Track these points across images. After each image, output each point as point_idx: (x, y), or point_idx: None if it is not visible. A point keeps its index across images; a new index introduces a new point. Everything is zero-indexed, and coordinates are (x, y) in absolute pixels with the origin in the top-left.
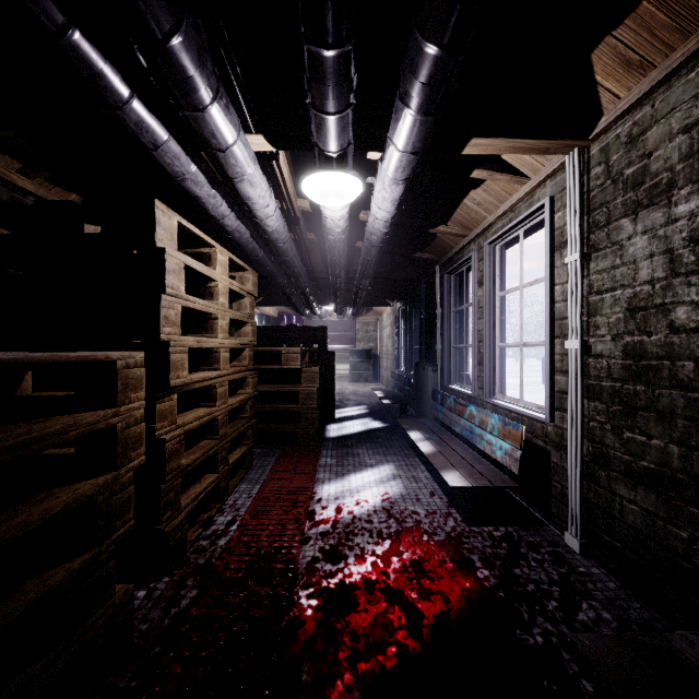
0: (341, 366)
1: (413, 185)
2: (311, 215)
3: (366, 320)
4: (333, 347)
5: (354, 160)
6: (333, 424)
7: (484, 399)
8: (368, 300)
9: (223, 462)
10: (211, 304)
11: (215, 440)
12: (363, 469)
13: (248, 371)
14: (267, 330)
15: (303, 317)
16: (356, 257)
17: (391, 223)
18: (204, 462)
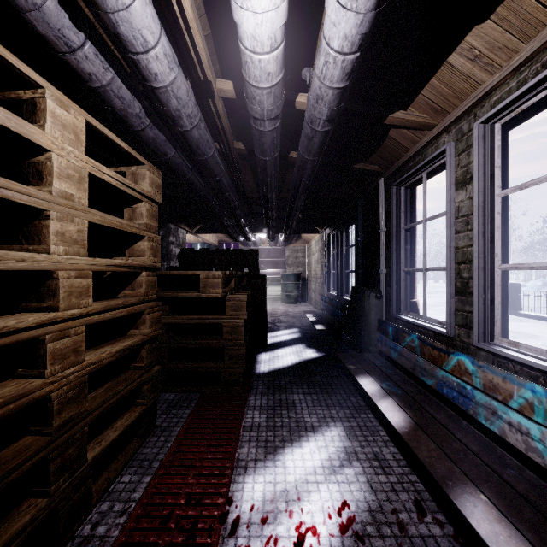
0: (273, 288)
1: (369, 52)
2: (242, 132)
3: (295, 247)
4: (266, 272)
5: (289, 32)
6: (265, 352)
7: (475, 343)
8: (298, 228)
9: (68, 467)
10: (18, 185)
11: (45, 436)
12: (302, 435)
13: (145, 303)
14: (194, 253)
15: (240, 245)
16: (289, 175)
17: (354, 63)
18: (25, 476)
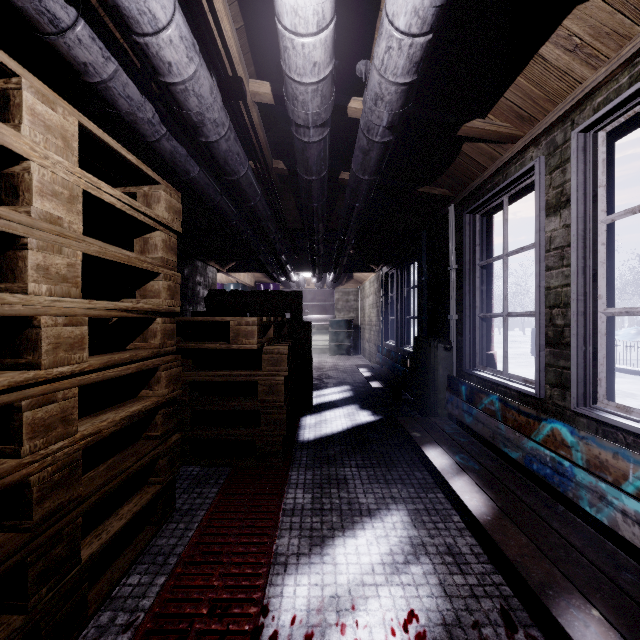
0: (320, 337)
1: (439, 45)
2: (282, 149)
3: (346, 289)
4: (312, 318)
5: (339, 23)
6: (310, 415)
7: (573, 407)
8: (350, 266)
9: (54, 572)
10: None
11: (22, 533)
12: (356, 522)
13: (161, 357)
14: (225, 295)
15: (280, 286)
16: (339, 202)
17: (425, 50)
18: None
